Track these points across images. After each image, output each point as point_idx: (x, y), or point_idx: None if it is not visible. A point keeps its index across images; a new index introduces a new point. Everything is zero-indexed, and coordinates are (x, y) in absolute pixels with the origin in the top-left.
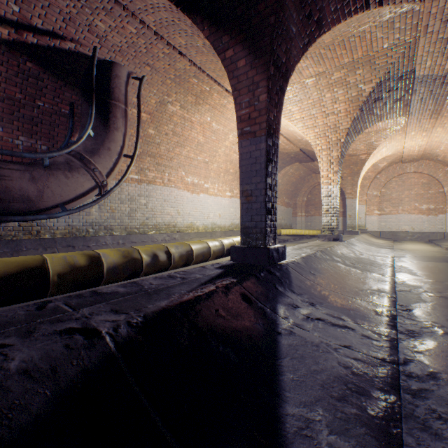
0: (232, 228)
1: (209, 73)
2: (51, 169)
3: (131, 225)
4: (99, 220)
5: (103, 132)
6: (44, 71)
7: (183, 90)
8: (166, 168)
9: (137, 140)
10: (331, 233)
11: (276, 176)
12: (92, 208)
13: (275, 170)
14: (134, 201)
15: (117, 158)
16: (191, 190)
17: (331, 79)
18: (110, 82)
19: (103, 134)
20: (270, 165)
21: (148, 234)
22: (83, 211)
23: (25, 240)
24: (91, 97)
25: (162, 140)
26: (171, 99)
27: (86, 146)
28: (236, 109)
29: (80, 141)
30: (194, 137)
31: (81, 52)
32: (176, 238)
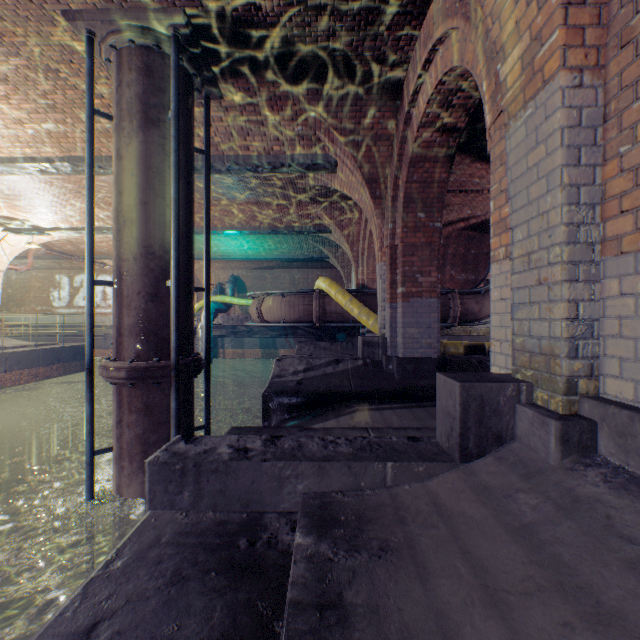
0: None
1: None
2: (484, 295)
3: None
4: None
5: None
6: (476, 233)
7: None
8: None
9: None
10: None
11: None
12: None
13: None
14: None
15: None
16: None
17: None
18: None
19: None
20: None
21: None
22: None
23: (463, 336)
24: None
25: None
26: None
27: None
28: None
29: None
30: None
31: None
32: None
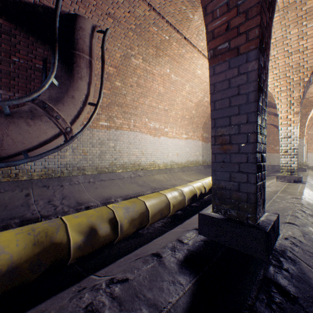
0: (187, 164)
1: (168, 18)
2: (13, 117)
3: (101, 165)
4: (73, 162)
5: (67, 81)
6: (15, 27)
7: (144, 42)
8: (132, 115)
9: (101, 88)
10: (291, 174)
11: (265, 113)
12: (66, 151)
13: (264, 105)
14: (103, 144)
15: (81, 106)
16: (153, 134)
17: (301, 10)
18: (74, 34)
19: (68, 83)
20: (260, 97)
21: (115, 173)
22: (58, 155)
23: (3, 182)
24: (53, 47)
25: (128, 91)
26: (134, 52)
27: (51, 95)
28: (205, 22)
29: (42, 89)
30: (155, 88)
31: (46, 6)
32: (140, 175)
